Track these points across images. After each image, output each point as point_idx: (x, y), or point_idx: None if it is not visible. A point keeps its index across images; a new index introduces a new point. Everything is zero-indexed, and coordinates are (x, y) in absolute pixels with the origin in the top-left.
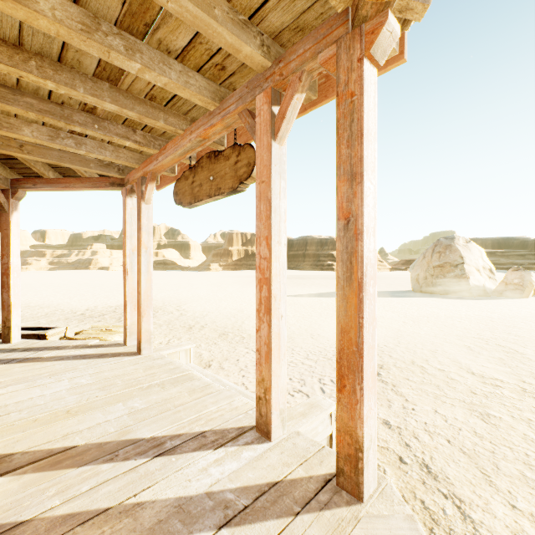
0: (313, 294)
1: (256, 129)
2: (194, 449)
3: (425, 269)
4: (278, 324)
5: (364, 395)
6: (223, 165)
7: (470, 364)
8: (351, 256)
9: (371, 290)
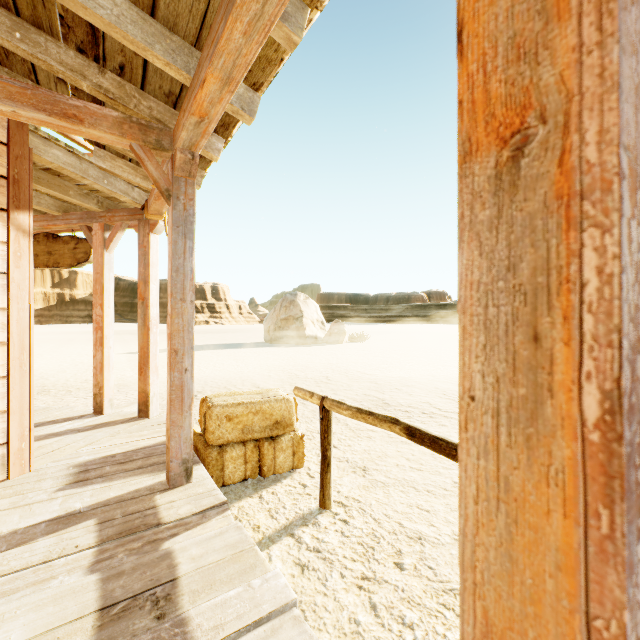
0: (162, 350)
1: (94, 242)
2: (51, 424)
3: (275, 322)
4: (109, 352)
5: (150, 374)
6: (62, 247)
7: (262, 383)
8: (145, 316)
9: (155, 330)
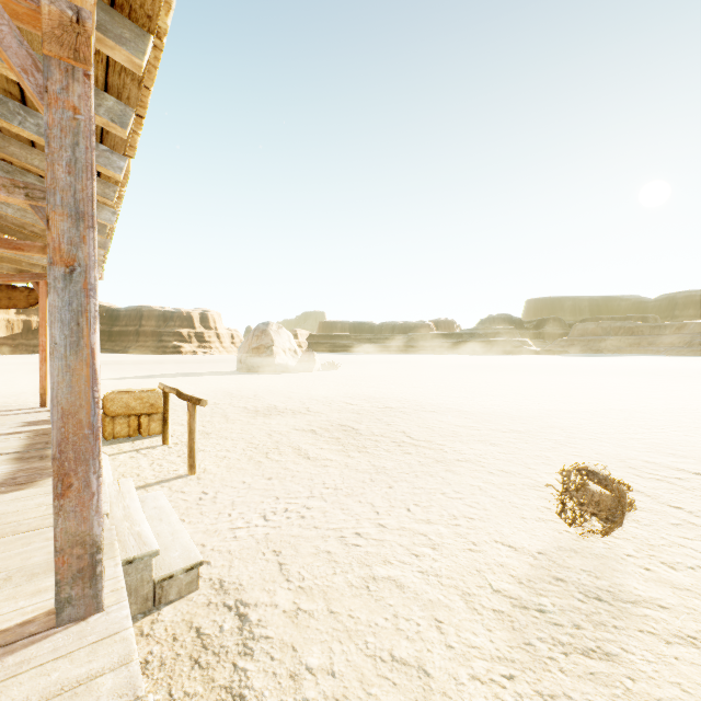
0: (127, 377)
1: (41, 293)
2: (10, 411)
3: (247, 351)
4: None
5: None
6: (19, 294)
7: None
8: None
9: None
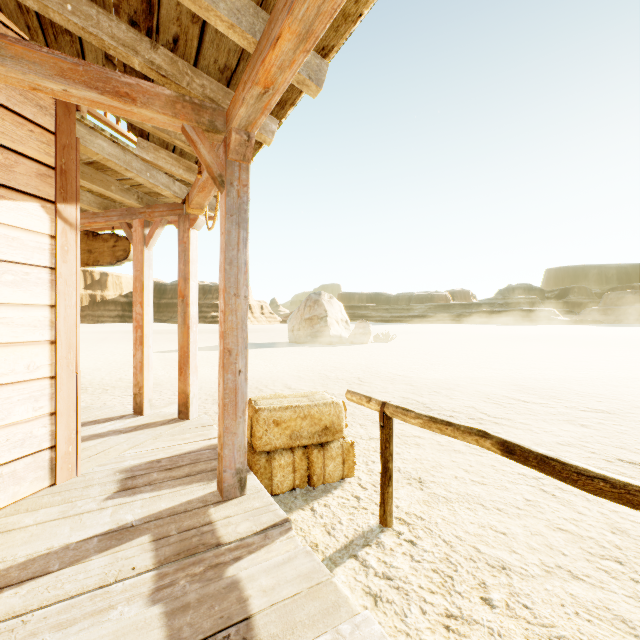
0: None
1: (133, 238)
2: (93, 424)
3: (299, 321)
4: (148, 351)
5: (190, 374)
6: (102, 245)
7: (293, 384)
8: (185, 314)
9: (195, 329)
